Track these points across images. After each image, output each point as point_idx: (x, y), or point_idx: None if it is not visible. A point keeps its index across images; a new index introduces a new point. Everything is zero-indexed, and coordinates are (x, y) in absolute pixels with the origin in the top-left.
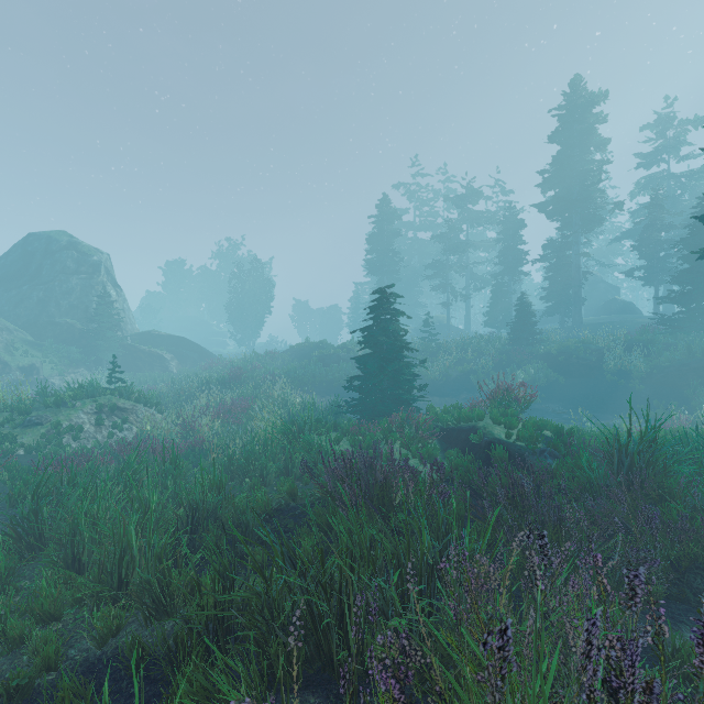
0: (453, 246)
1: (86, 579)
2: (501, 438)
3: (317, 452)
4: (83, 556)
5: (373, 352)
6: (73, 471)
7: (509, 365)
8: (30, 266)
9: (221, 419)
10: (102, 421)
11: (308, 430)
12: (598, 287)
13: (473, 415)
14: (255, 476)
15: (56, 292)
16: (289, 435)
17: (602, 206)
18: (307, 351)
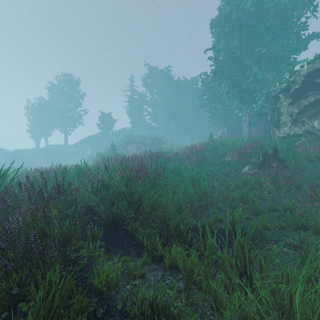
0: None
1: None
2: None
3: None
4: None
5: None
6: None
7: None
8: None
9: None
10: None
11: None
12: None
13: None
14: None
15: None
16: None
17: None
18: None
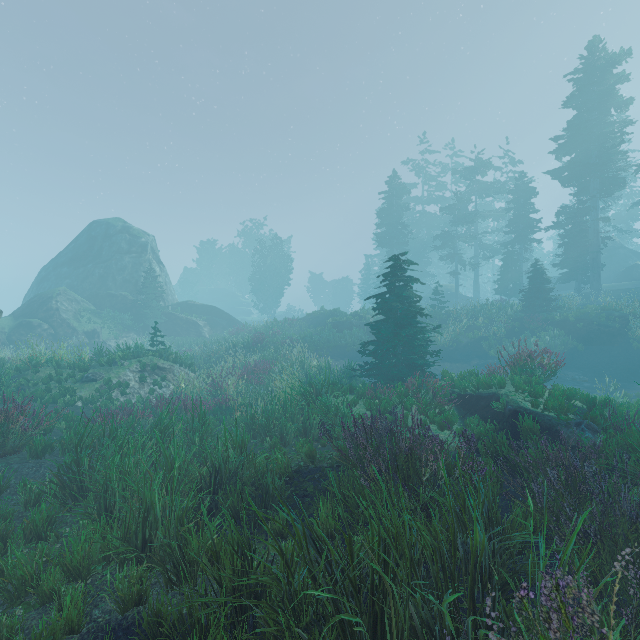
0: (462, 217)
1: (113, 536)
2: (526, 407)
3: (334, 414)
4: (114, 509)
5: (387, 318)
6: (113, 424)
7: (522, 332)
8: (93, 248)
9: (245, 379)
10: (145, 379)
11: (325, 392)
12: (617, 253)
13: (493, 382)
14: (275, 436)
15: (113, 269)
16: (307, 396)
17: (624, 168)
18: (322, 318)
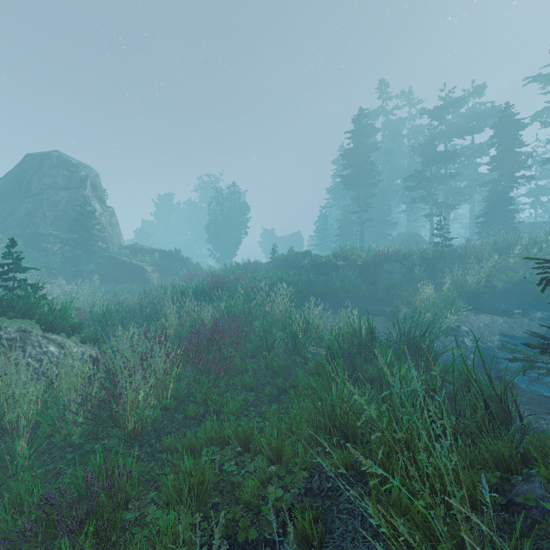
0: (437, 156)
1: None
2: None
3: None
4: None
5: None
6: None
7: None
8: (23, 182)
9: (192, 364)
10: None
11: None
12: None
13: None
14: None
15: (44, 205)
16: None
17: None
18: (292, 261)
